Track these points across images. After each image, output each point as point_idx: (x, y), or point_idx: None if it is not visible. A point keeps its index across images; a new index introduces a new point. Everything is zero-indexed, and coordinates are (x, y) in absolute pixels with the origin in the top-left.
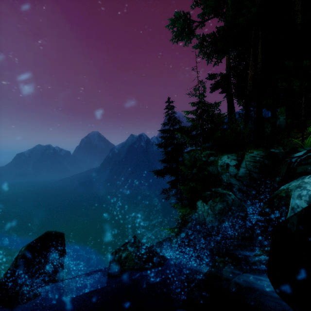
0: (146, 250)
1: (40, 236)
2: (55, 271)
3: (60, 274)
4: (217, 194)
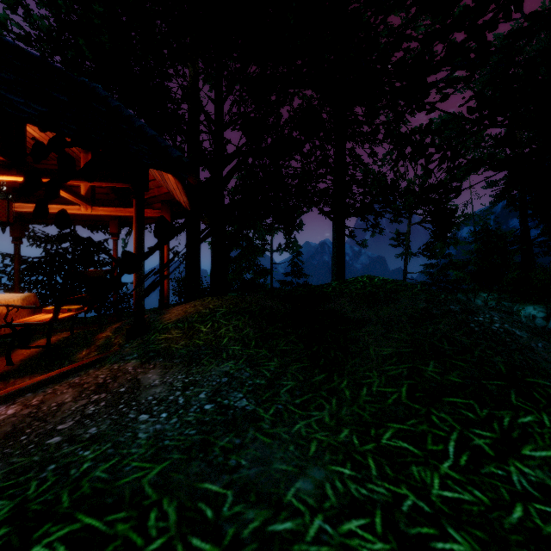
0: None
1: None
2: None
3: None
4: None
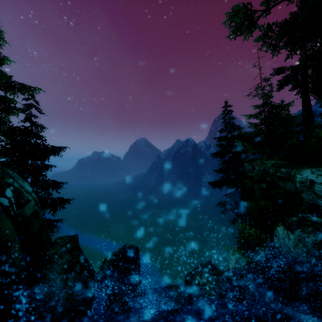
0: (225, 280)
1: (121, 249)
2: (135, 284)
3: (139, 287)
4: (308, 222)
